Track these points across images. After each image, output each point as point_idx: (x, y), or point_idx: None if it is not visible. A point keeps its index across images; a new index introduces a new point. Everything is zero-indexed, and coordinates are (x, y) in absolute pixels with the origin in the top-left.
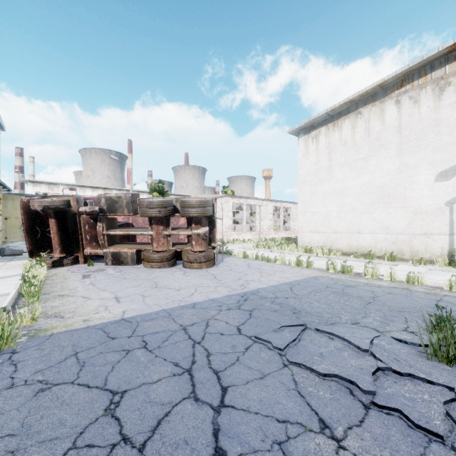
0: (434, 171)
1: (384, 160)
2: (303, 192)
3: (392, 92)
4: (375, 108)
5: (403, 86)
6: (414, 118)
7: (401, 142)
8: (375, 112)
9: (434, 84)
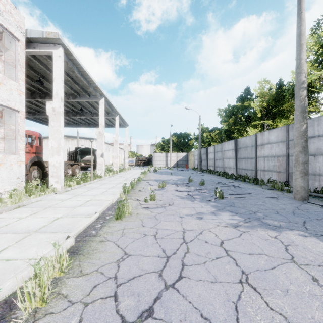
0: None
1: None
2: None
3: None
4: None
5: None
6: None
7: None
8: None
9: None
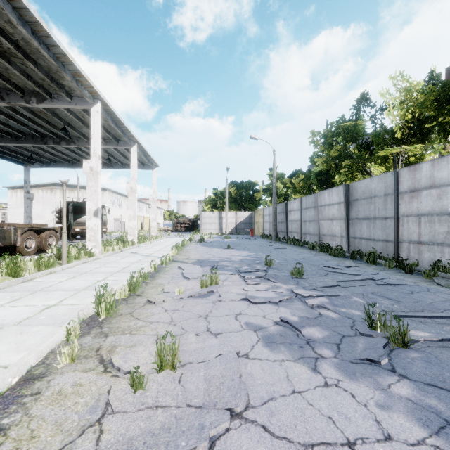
0: (51, 211)
1: (39, 206)
2: (10, 211)
3: (41, 187)
4: (37, 190)
5: (44, 187)
6: (46, 196)
7: (43, 201)
8: (37, 191)
9: (51, 189)
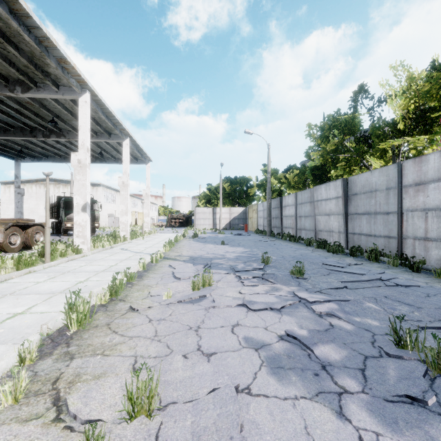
0: (44, 206)
1: (32, 201)
2: (3, 206)
3: (35, 182)
4: (30, 185)
5: (37, 182)
6: (40, 192)
7: (37, 197)
8: (30, 186)
9: (44, 185)
